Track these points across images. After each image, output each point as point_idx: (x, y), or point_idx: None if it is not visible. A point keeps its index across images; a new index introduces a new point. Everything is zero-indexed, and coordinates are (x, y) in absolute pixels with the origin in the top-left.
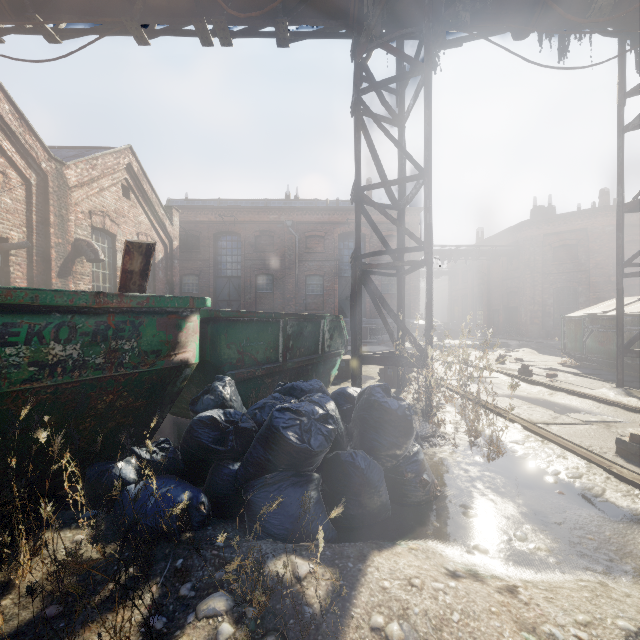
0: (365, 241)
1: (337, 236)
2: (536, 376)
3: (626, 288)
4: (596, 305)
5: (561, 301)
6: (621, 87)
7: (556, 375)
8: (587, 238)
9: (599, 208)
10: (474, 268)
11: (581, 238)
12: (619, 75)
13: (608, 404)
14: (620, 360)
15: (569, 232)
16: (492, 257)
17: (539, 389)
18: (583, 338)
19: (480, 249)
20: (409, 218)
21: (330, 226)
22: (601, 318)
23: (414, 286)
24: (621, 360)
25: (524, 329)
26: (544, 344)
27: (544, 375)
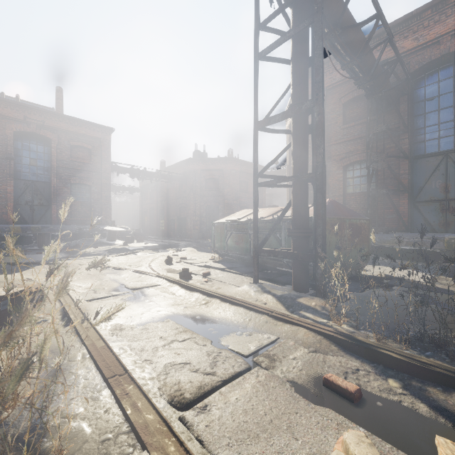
0: (51, 146)
1: (12, 133)
2: (195, 276)
3: (240, 208)
4: (233, 214)
5: (210, 214)
6: (257, 17)
7: (210, 273)
8: (223, 176)
9: (229, 158)
10: (158, 188)
11: (220, 175)
12: (256, 7)
13: (258, 312)
14: (256, 259)
15: (214, 170)
16: (170, 180)
17: (196, 297)
18: (226, 239)
19: (161, 173)
20: (101, 134)
21: (1, 119)
22: (237, 223)
23: (106, 196)
24: (257, 259)
25: (190, 233)
26: (201, 243)
27: (201, 274)
